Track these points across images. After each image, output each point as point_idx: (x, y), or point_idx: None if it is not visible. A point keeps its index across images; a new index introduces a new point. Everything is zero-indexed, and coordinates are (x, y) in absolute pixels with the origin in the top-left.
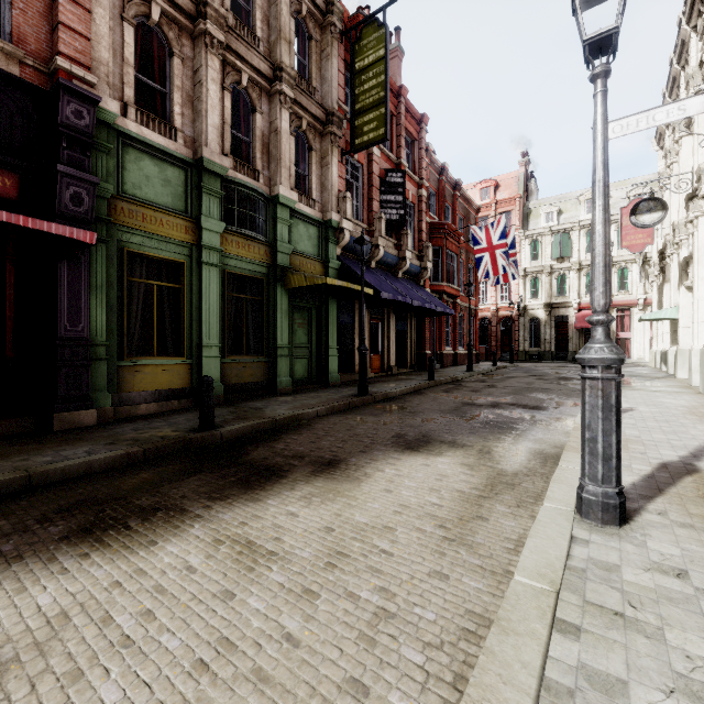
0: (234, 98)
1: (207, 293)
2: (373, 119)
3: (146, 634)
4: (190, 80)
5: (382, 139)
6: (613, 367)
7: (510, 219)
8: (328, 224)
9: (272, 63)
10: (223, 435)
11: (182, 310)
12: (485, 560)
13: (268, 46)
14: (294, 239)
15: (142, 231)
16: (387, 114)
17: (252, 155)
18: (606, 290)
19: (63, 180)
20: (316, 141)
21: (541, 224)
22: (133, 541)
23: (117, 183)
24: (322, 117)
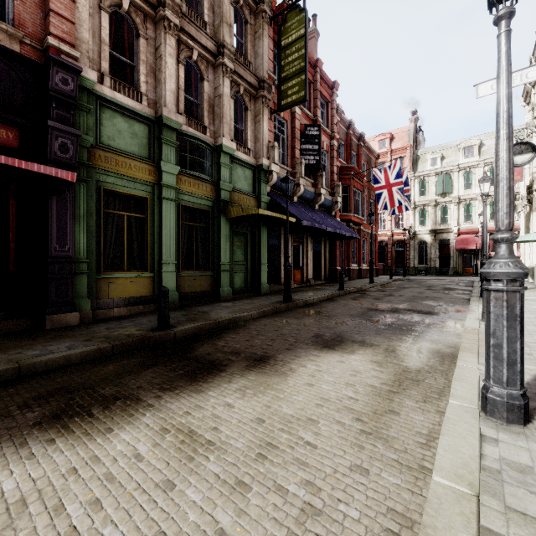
0: (187, 71)
1: (165, 221)
2: (295, 84)
3: (92, 525)
4: (153, 56)
5: (302, 99)
6: (517, 281)
7: (403, 164)
8: (260, 168)
9: (216, 41)
10: (176, 333)
11: (146, 235)
12: (401, 454)
13: (214, 29)
14: (233, 179)
15: (115, 173)
16: (307, 80)
17: (201, 114)
18: (510, 211)
19: (53, 133)
20: (250, 103)
21: (428, 168)
22: (93, 428)
23: (95, 135)
24: (256, 84)
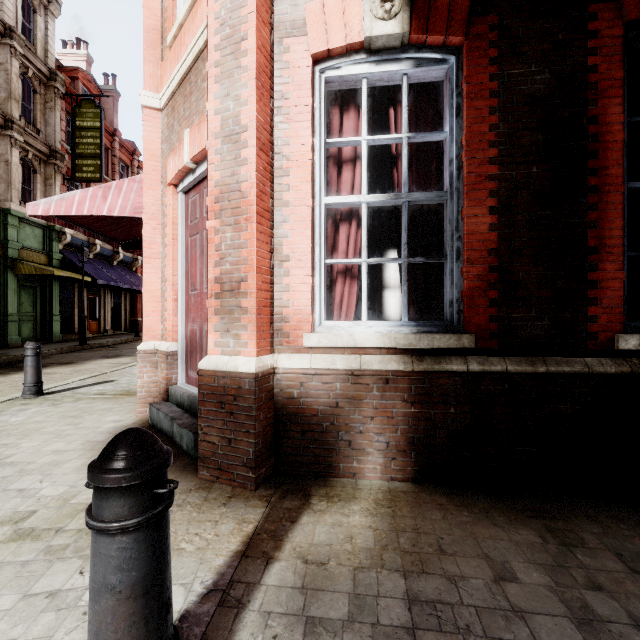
0: None
1: None
2: (91, 165)
3: None
4: None
5: (98, 180)
6: None
7: None
8: (52, 228)
9: (4, 115)
10: None
11: None
12: None
13: None
14: (21, 237)
15: None
16: (102, 166)
17: None
18: None
19: None
20: (40, 166)
21: None
22: None
23: None
24: (47, 151)
